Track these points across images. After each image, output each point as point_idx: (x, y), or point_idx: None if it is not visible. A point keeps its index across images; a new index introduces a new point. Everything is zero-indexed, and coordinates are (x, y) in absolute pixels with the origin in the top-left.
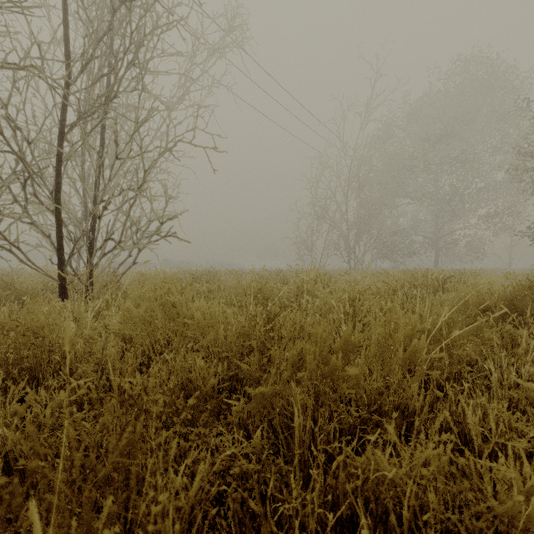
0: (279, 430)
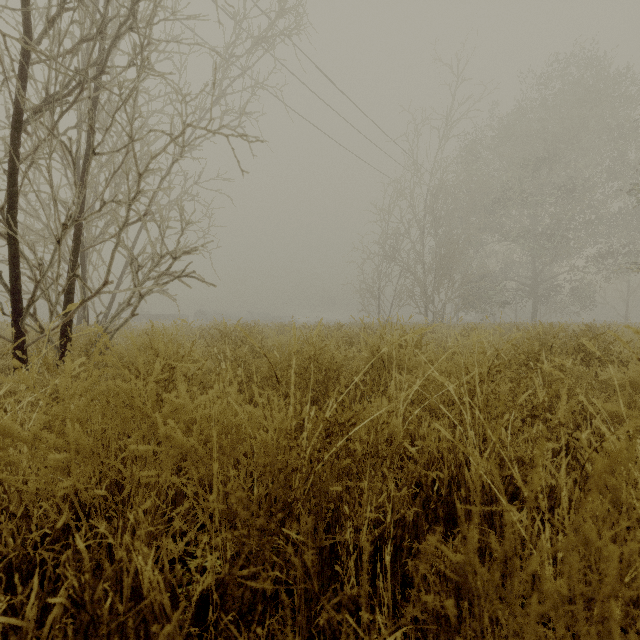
0: None
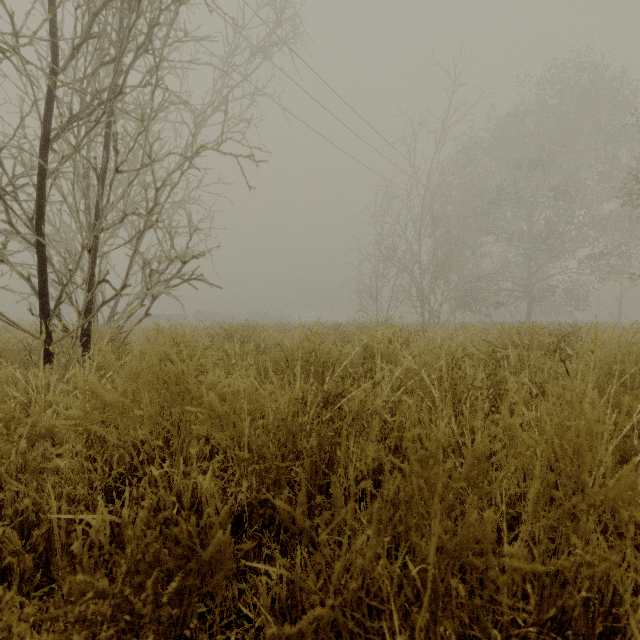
0: (347, 634)
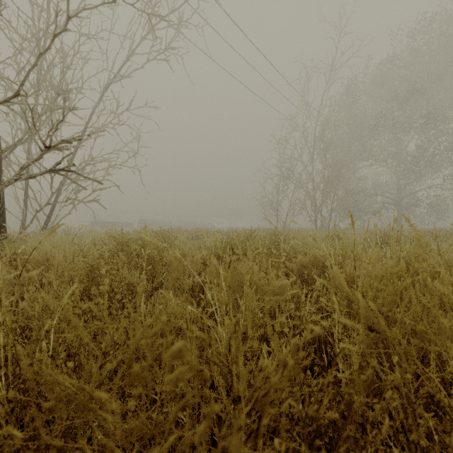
0: None
